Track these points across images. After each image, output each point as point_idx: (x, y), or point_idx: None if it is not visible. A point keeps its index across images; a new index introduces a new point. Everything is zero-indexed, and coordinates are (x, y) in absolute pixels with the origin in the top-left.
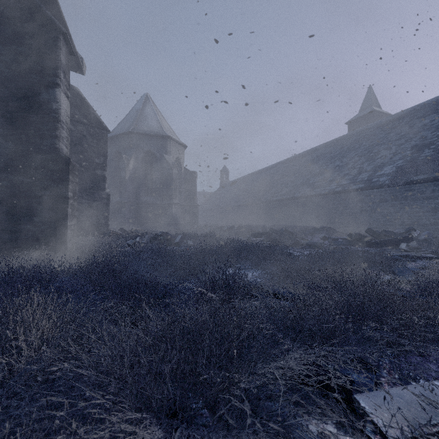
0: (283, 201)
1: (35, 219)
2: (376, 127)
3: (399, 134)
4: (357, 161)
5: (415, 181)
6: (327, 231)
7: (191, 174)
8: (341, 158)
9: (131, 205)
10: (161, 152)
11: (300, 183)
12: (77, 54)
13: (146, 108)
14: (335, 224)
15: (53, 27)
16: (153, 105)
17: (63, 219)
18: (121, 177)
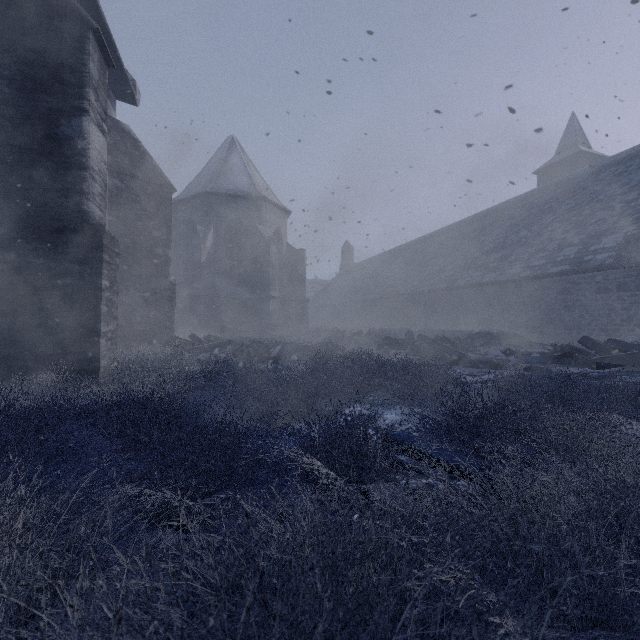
0: (437, 292)
1: (50, 322)
2: (587, 176)
3: (627, 185)
4: (557, 229)
5: None
6: (511, 340)
7: (296, 253)
8: (529, 225)
9: (209, 300)
10: (253, 221)
11: (464, 265)
12: (125, 74)
13: (231, 157)
14: (520, 328)
15: (78, 21)
16: (241, 152)
17: (93, 323)
18: (194, 258)
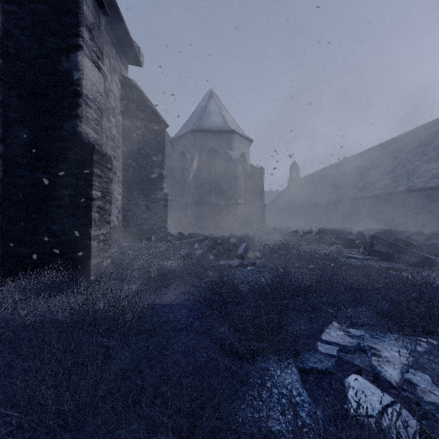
0: (377, 197)
1: (53, 227)
2: None
3: None
4: None
5: None
6: None
7: (257, 171)
8: None
9: (194, 206)
10: (225, 149)
11: (404, 173)
12: (131, 41)
13: (210, 104)
14: None
15: None
16: (217, 100)
17: (86, 228)
18: (184, 177)
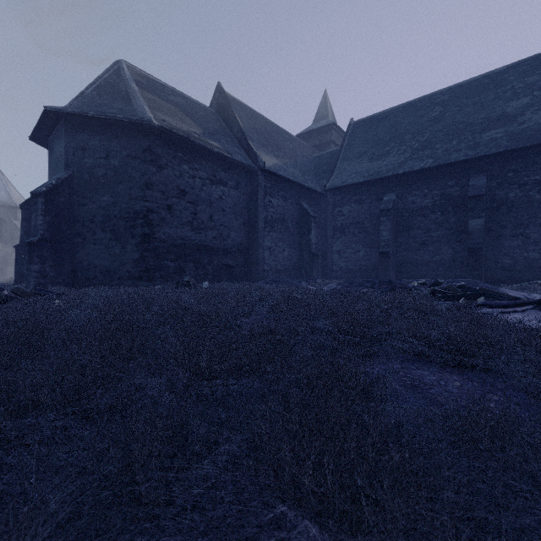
0: None
1: None
2: None
3: None
4: None
5: None
6: None
7: None
8: None
9: None
10: (11, 219)
11: None
12: None
13: None
14: None
15: None
16: (2, 176)
17: None
18: None
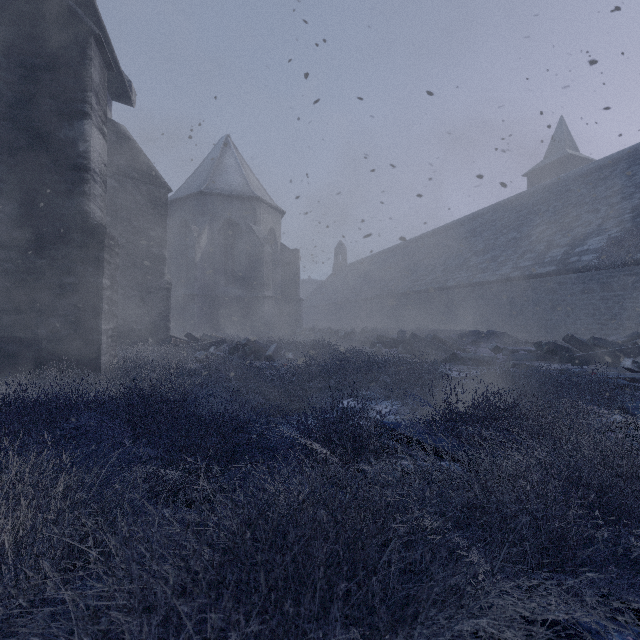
0: (429, 292)
1: (53, 320)
2: (574, 179)
3: (611, 189)
4: (544, 231)
5: (639, 260)
6: (500, 338)
7: (291, 253)
8: (518, 226)
9: (203, 299)
10: (247, 221)
11: (455, 265)
12: (122, 75)
13: (225, 157)
14: (509, 328)
15: (79, 27)
16: (235, 152)
17: (95, 321)
18: (188, 258)
